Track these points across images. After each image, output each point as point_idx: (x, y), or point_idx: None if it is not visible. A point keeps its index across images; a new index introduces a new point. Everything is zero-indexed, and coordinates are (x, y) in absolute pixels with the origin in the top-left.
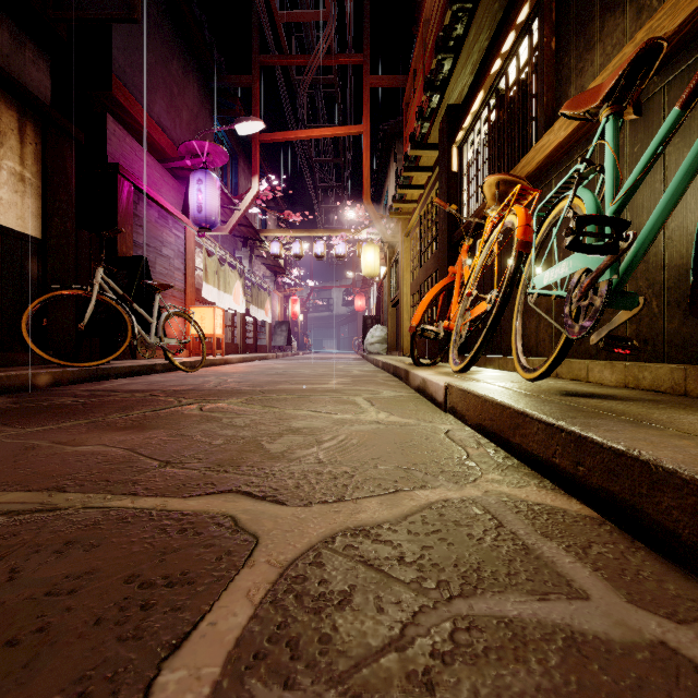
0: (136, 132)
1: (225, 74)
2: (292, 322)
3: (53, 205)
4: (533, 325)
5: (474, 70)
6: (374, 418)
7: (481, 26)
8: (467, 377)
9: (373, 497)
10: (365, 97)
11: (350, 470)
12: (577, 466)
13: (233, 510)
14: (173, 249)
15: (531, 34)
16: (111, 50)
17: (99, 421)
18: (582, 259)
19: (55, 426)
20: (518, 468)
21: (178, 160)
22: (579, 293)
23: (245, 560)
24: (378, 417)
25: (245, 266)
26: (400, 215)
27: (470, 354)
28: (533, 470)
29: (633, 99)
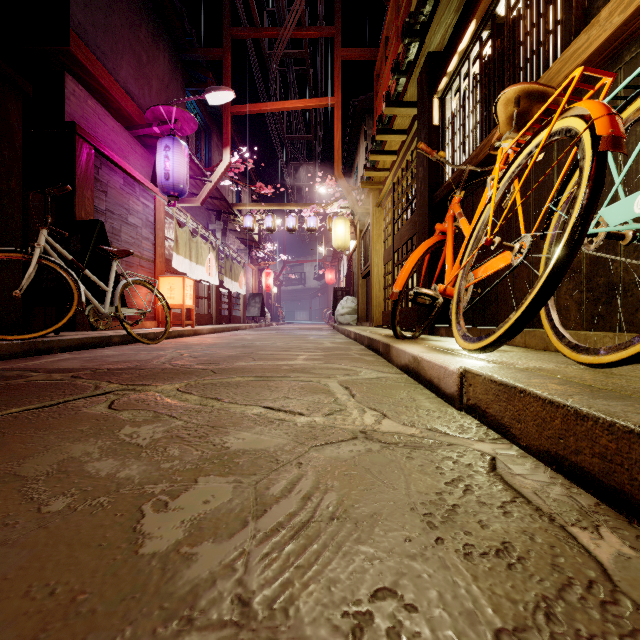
0: (101, 96)
1: (197, 47)
2: (266, 294)
3: None
4: None
5: (461, 5)
6: (358, 424)
7: None
8: (480, 357)
9: None
10: (336, 69)
11: None
12: None
13: None
14: (141, 218)
15: None
16: (69, 5)
17: None
18: None
19: None
20: None
21: (145, 127)
22: None
23: None
24: (365, 421)
25: (219, 239)
26: (372, 184)
27: (502, 327)
28: None
29: None
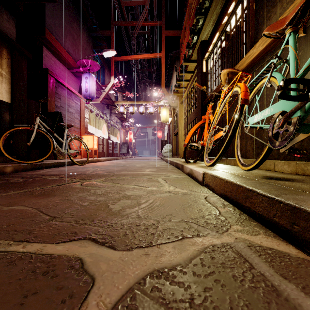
0: (57, 55)
1: (98, 30)
2: (129, 143)
3: (16, 87)
4: (244, 143)
5: (214, 23)
6: (167, 189)
7: (217, 1)
8: (213, 169)
9: (169, 243)
10: (162, 40)
11: (155, 223)
12: (293, 225)
13: (83, 254)
14: (74, 109)
15: (243, 2)
16: (45, 17)
17: (28, 191)
18: (280, 106)
19: (3, 194)
20: (250, 221)
21: (76, 68)
22: (279, 124)
23: (82, 302)
24: (170, 189)
25: (108, 117)
26: (178, 93)
27: (216, 157)
28: (259, 223)
29: (303, 24)
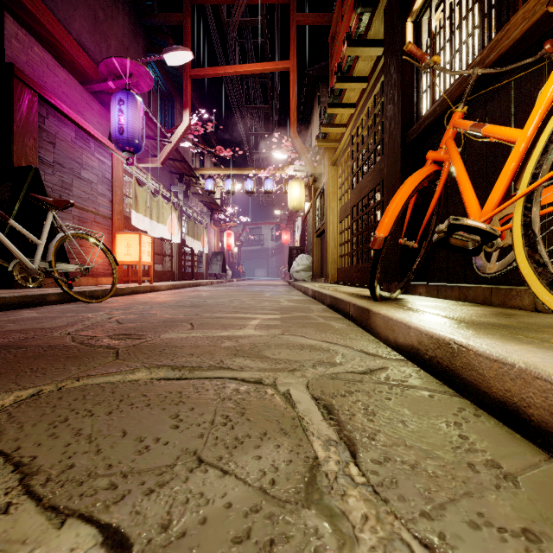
0: (51, 46)
1: (157, 13)
2: (228, 253)
3: None
4: None
5: None
6: None
7: None
8: None
9: None
10: (292, 34)
11: None
12: None
13: None
14: (97, 173)
15: None
16: None
17: None
18: None
19: None
20: None
21: (100, 82)
22: None
23: None
24: None
25: (181, 200)
26: (328, 142)
27: None
28: None
29: None
